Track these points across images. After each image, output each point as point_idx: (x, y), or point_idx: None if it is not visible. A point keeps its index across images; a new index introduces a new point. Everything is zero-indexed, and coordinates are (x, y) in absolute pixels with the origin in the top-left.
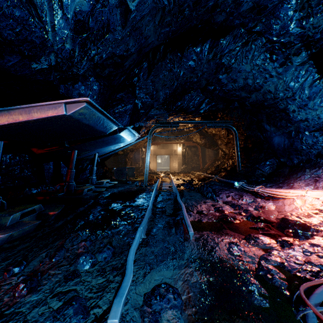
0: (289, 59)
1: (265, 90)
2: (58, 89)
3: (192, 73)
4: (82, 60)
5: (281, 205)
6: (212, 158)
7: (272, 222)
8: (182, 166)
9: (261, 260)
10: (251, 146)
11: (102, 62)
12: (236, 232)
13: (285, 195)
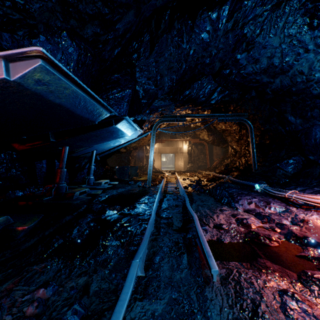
0: None
1: (295, 71)
2: None
3: (205, 51)
4: None
5: None
6: (220, 156)
7: None
8: (188, 165)
9: None
10: (269, 142)
11: (74, 1)
12: (280, 265)
13: None
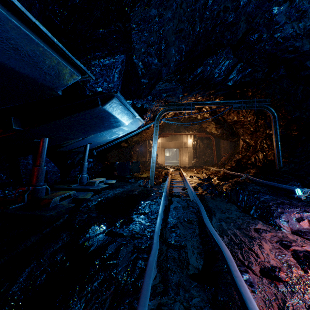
0: None
1: None
2: None
3: (229, 0)
4: None
5: None
6: (228, 151)
7: None
8: (193, 160)
9: None
10: (297, 133)
11: None
12: None
13: None
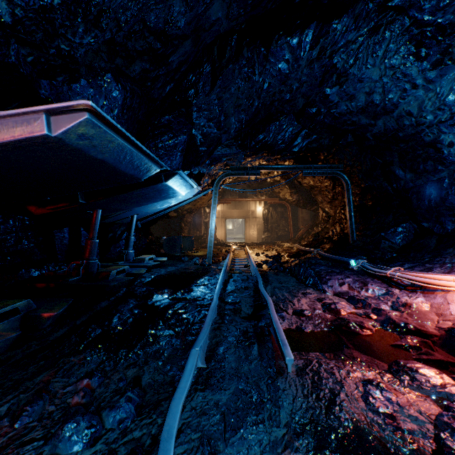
0: (449, 54)
1: (401, 112)
2: (36, 88)
3: (283, 85)
4: (74, 21)
5: (441, 303)
6: (308, 222)
7: (432, 335)
8: (263, 235)
9: (441, 432)
10: (371, 203)
11: (122, 40)
12: (370, 356)
13: (448, 285)
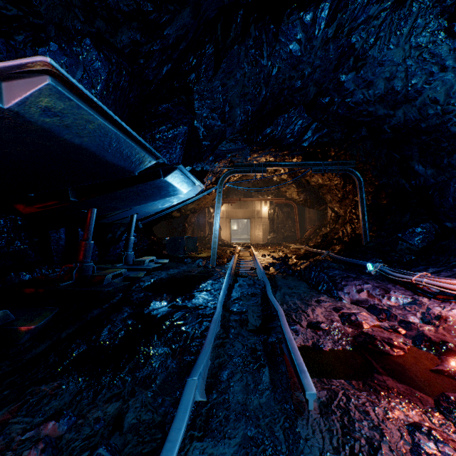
0: None
1: (425, 99)
2: None
3: (294, 70)
4: None
5: None
6: (315, 222)
7: None
8: (269, 235)
9: None
10: (386, 202)
11: None
12: (408, 385)
13: None
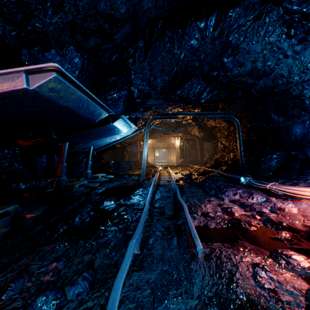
0: None
1: (276, 74)
2: (19, 55)
3: (194, 56)
4: (44, 6)
5: (305, 208)
6: (211, 151)
7: (300, 230)
8: (180, 160)
9: None
10: (255, 138)
11: (81, 21)
12: (257, 245)
13: None
